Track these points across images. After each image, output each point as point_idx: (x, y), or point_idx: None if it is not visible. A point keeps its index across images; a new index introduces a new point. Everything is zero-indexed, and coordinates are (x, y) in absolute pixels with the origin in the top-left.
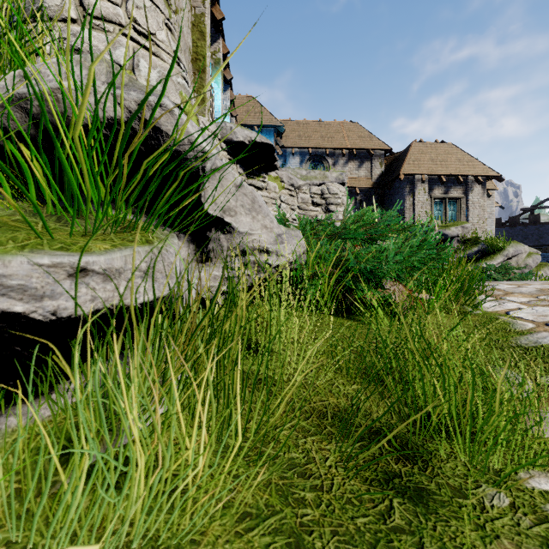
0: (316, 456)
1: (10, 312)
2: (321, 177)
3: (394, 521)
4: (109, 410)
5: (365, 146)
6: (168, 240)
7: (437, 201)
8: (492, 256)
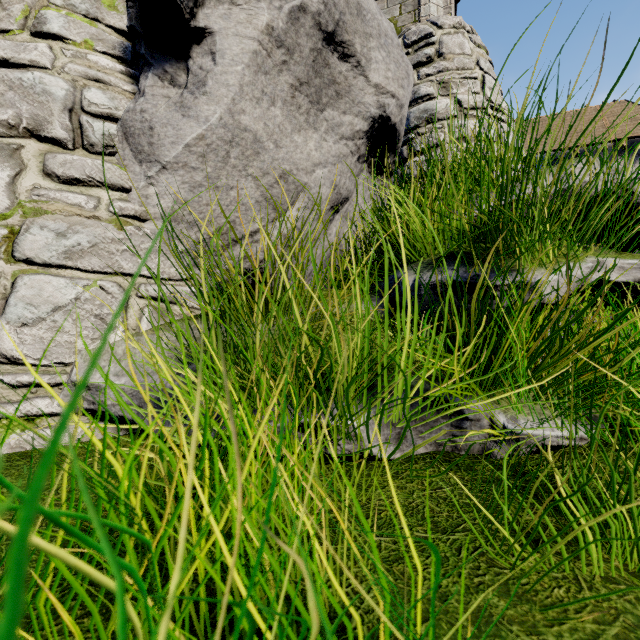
0: None
1: None
2: None
3: None
4: None
5: None
6: None
7: None
8: None
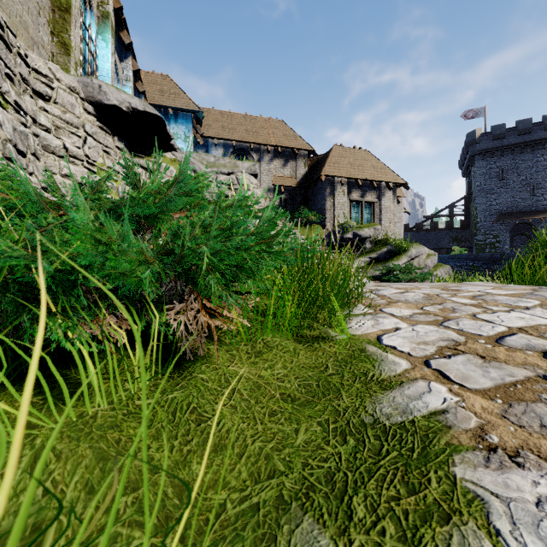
0: None
1: None
2: (231, 165)
3: None
4: None
5: (290, 145)
6: None
7: (354, 203)
8: (398, 257)
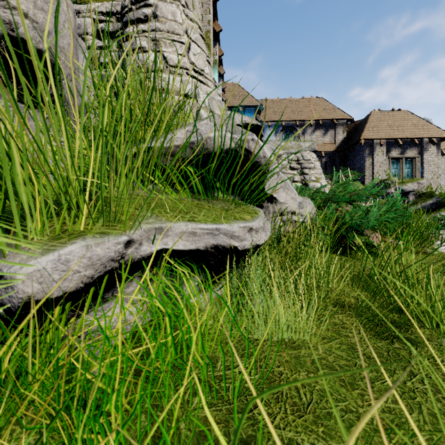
0: (347, 322)
1: (234, 246)
2: (296, 146)
3: (395, 346)
4: (242, 294)
5: (330, 117)
6: (260, 211)
7: (394, 160)
8: None
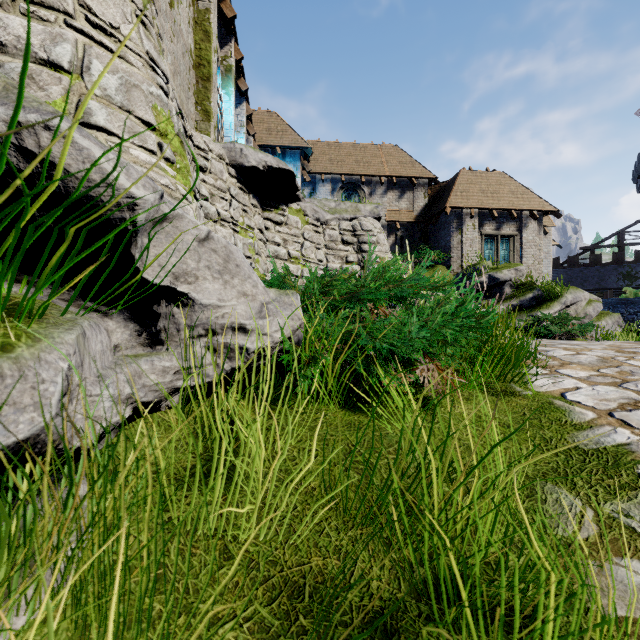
0: None
1: None
2: (352, 210)
3: None
4: None
5: (407, 173)
6: (52, 338)
7: (487, 238)
8: (549, 304)
